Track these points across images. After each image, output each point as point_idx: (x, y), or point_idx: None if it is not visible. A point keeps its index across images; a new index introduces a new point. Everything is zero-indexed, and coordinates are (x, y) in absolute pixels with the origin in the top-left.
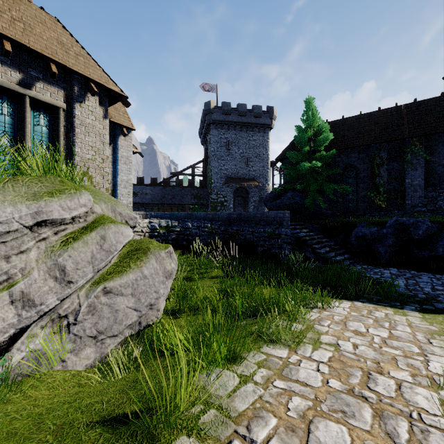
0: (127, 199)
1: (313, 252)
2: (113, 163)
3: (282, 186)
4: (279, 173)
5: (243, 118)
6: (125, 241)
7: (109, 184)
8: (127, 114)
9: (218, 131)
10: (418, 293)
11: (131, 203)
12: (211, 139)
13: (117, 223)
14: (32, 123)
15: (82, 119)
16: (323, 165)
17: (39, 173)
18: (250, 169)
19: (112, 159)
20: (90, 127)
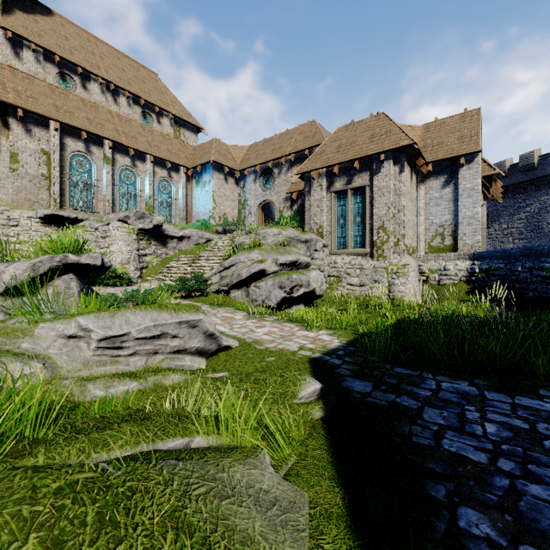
0: (472, 238)
1: None
2: (454, 201)
3: None
4: None
5: None
6: (258, 268)
7: (450, 225)
8: (478, 135)
9: None
10: (437, 393)
11: (478, 242)
12: None
13: (259, 262)
14: (353, 203)
15: (378, 186)
16: None
17: (273, 245)
18: None
19: (452, 198)
20: (385, 189)
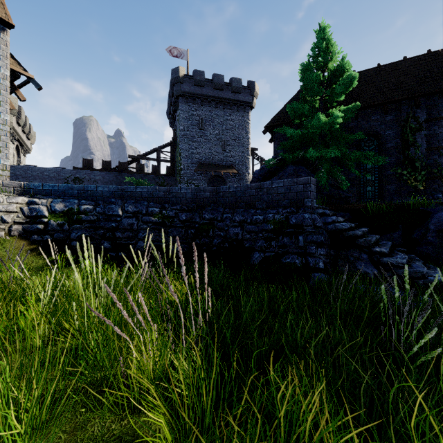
0: None
1: (372, 263)
2: None
3: (278, 160)
4: (260, 162)
5: (220, 92)
6: None
7: None
8: None
9: (188, 106)
10: None
11: (6, 169)
12: (181, 116)
13: None
14: None
15: None
16: (338, 127)
17: None
18: (228, 154)
19: None
20: None
